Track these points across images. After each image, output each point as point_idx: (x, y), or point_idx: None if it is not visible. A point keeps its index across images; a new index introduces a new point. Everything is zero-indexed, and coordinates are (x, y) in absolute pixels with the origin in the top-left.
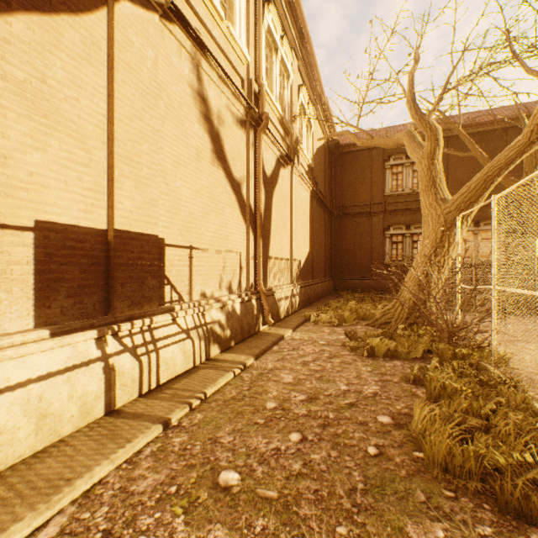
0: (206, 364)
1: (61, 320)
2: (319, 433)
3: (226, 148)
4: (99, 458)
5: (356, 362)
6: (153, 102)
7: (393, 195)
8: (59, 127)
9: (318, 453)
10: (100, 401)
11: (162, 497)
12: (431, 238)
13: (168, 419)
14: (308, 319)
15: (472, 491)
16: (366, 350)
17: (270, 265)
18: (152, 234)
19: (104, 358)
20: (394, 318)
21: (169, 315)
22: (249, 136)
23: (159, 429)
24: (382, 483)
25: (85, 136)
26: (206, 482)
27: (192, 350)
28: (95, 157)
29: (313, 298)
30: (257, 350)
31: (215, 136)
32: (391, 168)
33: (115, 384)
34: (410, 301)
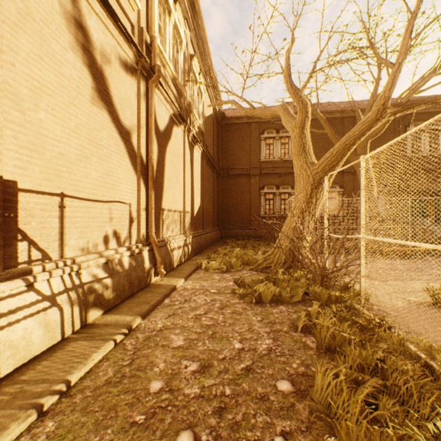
0: (80, 333)
1: None
2: (215, 426)
3: (112, 90)
4: None
5: (246, 311)
6: None
7: (267, 161)
8: None
9: None
10: None
11: None
12: (303, 194)
13: None
14: (199, 267)
15: None
16: (254, 297)
17: (163, 216)
18: None
19: None
20: (274, 263)
21: (20, 281)
22: (140, 85)
23: None
24: None
25: None
26: None
27: (60, 320)
28: None
29: (203, 246)
30: (146, 306)
31: (98, 73)
32: (265, 140)
33: None
34: (287, 248)
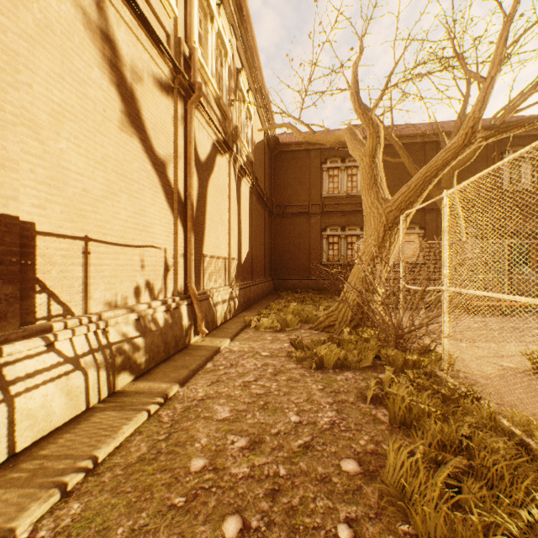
0: (107, 402)
1: None
2: (267, 510)
3: (145, 114)
4: None
5: (304, 378)
6: (7, 5)
7: (330, 197)
8: None
9: None
10: None
11: None
12: (374, 237)
13: (8, 533)
14: (248, 325)
15: None
16: (314, 361)
17: (204, 264)
18: (5, 214)
19: None
20: (338, 320)
21: (39, 340)
22: (177, 107)
23: None
24: None
25: None
26: None
27: (84, 386)
28: None
29: (253, 300)
30: (185, 371)
31: (128, 94)
32: (328, 171)
33: None
34: (354, 302)
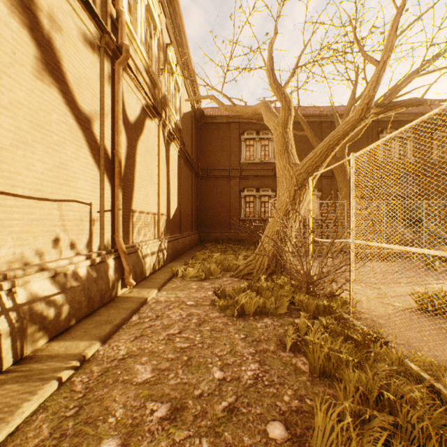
0: (11, 372)
1: None
2: None
3: (66, 66)
4: None
5: (227, 327)
6: None
7: (247, 163)
8: None
9: None
10: None
11: None
12: (286, 196)
13: None
14: (175, 274)
15: None
16: (236, 310)
17: (133, 219)
18: None
19: None
20: (256, 268)
21: None
22: (103, 65)
23: None
24: None
25: None
26: None
27: None
28: None
29: (181, 251)
30: (108, 327)
31: (45, 41)
32: (245, 141)
33: None
34: (270, 253)
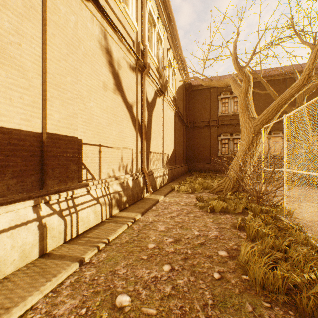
0: (110, 219)
1: (7, 194)
2: (182, 264)
3: (123, 83)
4: (32, 290)
5: (203, 216)
6: (74, 50)
7: (223, 116)
8: (6, 61)
9: (182, 279)
10: (35, 248)
11: (75, 317)
12: (246, 140)
13: (83, 259)
14: (173, 189)
15: (281, 302)
16: (209, 208)
17: (150, 156)
18: (73, 136)
19: (39, 219)
20: (225, 188)
21: (85, 189)
22: (137, 77)
23: (76, 266)
24: (224, 299)
25: (25, 69)
26: (107, 304)
27: (101, 211)
28: (33, 84)
29: (176, 176)
30: (142, 209)
31: (116, 75)
32: (221, 100)
33: (46, 236)
34: (234, 178)
